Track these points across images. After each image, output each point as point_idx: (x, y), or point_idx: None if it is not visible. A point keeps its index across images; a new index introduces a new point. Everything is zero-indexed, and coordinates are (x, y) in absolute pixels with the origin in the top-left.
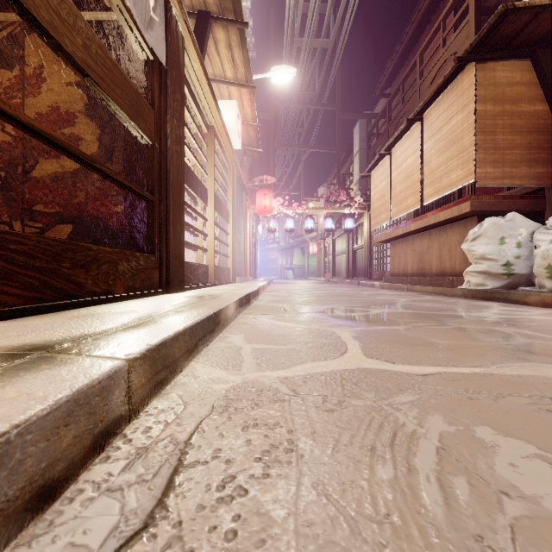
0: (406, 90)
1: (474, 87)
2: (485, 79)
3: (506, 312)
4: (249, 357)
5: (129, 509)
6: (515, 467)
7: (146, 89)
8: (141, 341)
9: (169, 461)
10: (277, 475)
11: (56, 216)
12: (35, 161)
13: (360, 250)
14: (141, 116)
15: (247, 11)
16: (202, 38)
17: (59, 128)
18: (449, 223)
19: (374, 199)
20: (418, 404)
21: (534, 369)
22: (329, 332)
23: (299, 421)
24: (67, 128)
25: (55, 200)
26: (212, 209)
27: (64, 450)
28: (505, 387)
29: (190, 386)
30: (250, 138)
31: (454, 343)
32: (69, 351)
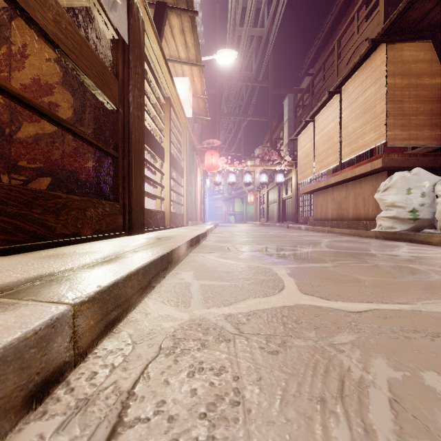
0: (327, 69)
1: (385, 64)
2: (394, 57)
3: (415, 251)
4: (197, 293)
5: None
6: None
7: (111, 63)
8: (93, 282)
9: (108, 418)
10: (223, 439)
11: (37, 171)
12: (20, 125)
13: (288, 199)
14: (107, 85)
15: (197, 5)
16: (160, 24)
17: (40, 97)
18: (363, 177)
19: (301, 158)
20: (359, 344)
21: None
22: (266, 269)
23: (245, 365)
24: (46, 97)
25: (36, 157)
26: (168, 165)
27: None
28: (437, 325)
29: (140, 324)
30: (200, 108)
31: (378, 280)
32: (16, 295)
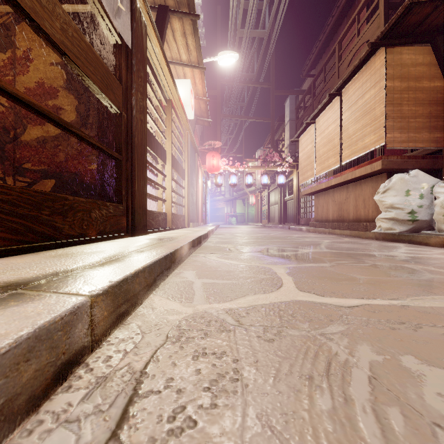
0: (328, 71)
1: (385, 67)
2: (393, 61)
3: (412, 252)
4: (200, 290)
5: (84, 442)
6: (443, 397)
7: (115, 67)
8: (105, 278)
9: (125, 391)
10: (224, 405)
11: (41, 173)
12: (24, 127)
13: (290, 201)
14: (111, 89)
15: (198, 7)
16: (161, 27)
17: (44, 101)
18: (363, 179)
19: (302, 160)
20: (347, 334)
21: (443, 301)
22: (266, 268)
23: (243, 350)
24: (51, 101)
25: (41, 159)
26: (170, 167)
27: (24, 384)
28: (422, 318)
29: (148, 317)
30: (201, 110)
31: (373, 278)
32: (39, 288)
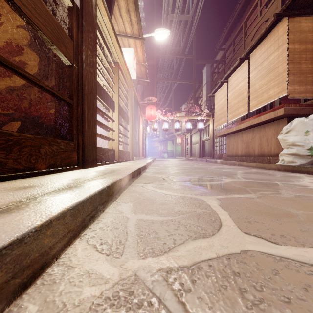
0: (236, 44)
1: (287, 33)
2: (294, 28)
3: None
4: (133, 232)
5: None
6: None
7: (67, 26)
8: None
9: None
10: None
11: (9, 116)
12: None
13: (207, 141)
14: (62, 42)
15: None
16: (110, 3)
17: (11, 57)
18: (267, 123)
19: (217, 110)
20: None
21: None
22: (199, 200)
23: None
24: (17, 57)
25: (9, 105)
26: (117, 114)
27: None
28: None
29: (53, 291)
30: (142, 73)
31: (310, 213)
32: None
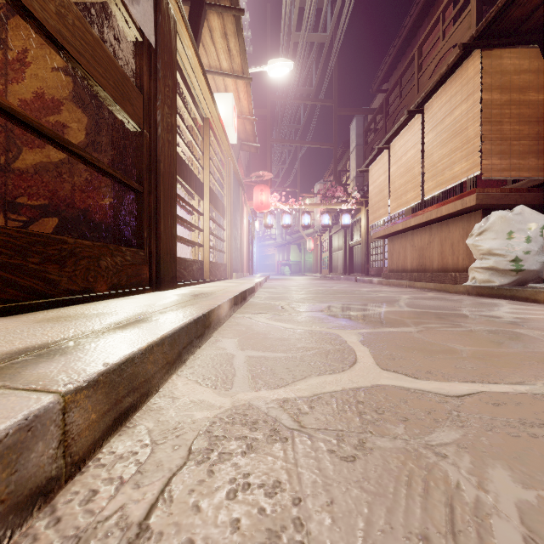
0: (404, 84)
1: (480, 75)
2: (491, 67)
3: (519, 311)
4: (242, 369)
5: None
6: None
7: (134, 72)
8: (99, 358)
9: None
10: None
11: (40, 209)
12: (19, 151)
13: (357, 246)
14: (128, 99)
15: (243, 4)
16: (196, 25)
17: (44, 116)
18: (451, 218)
19: (372, 194)
20: (467, 445)
21: None
22: (332, 335)
23: (308, 479)
24: (52, 116)
25: (40, 192)
26: (207, 203)
27: None
28: None
29: (164, 414)
30: (247, 132)
31: (479, 350)
32: None
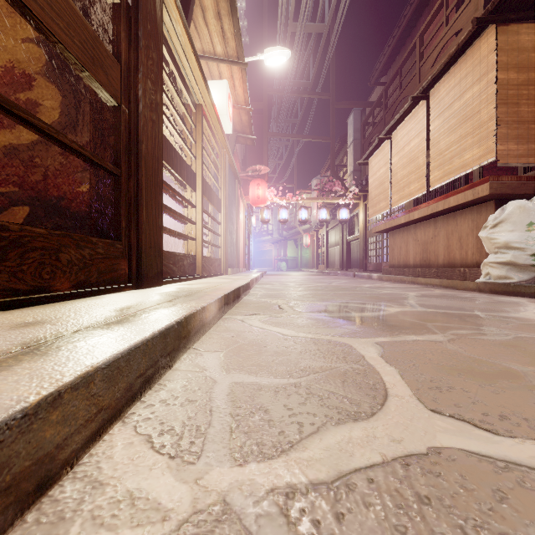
0: (405, 74)
1: (495, 52)
2: (507, 44)
3: None
4: (223, 410)
5: None
6: None
7: (110, 39)
8: None
9: None
10: None
11: (9, 197)
12: None
13: (354, 241)
14: (101, 66)
15: None
16: (187, 1)
17: (13, 93)
18: (459, 210)
19: (372, 187)
20: None
21: None
22: (344, 346)
23: None
24: (23, 93)
25: (8, 178)
26: (200, 194)
27: None
28: None
29: None
30: (242, 124)
31: None
32: None
